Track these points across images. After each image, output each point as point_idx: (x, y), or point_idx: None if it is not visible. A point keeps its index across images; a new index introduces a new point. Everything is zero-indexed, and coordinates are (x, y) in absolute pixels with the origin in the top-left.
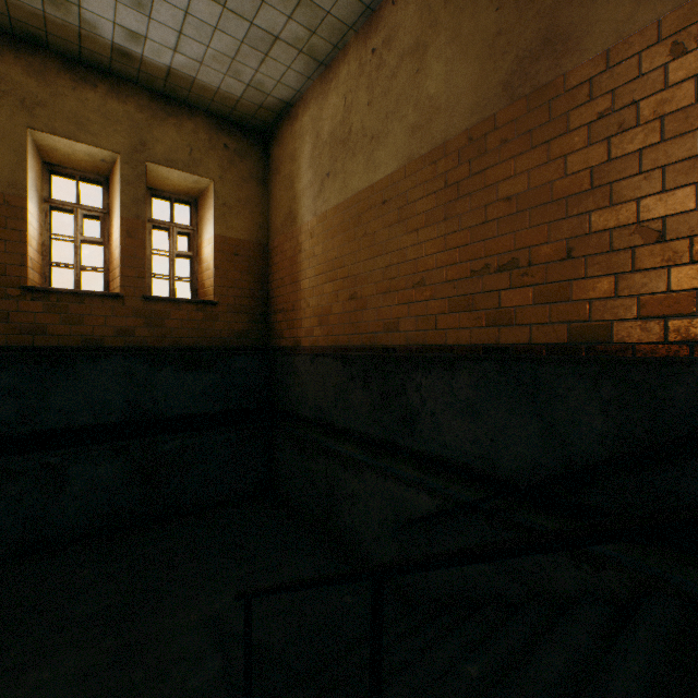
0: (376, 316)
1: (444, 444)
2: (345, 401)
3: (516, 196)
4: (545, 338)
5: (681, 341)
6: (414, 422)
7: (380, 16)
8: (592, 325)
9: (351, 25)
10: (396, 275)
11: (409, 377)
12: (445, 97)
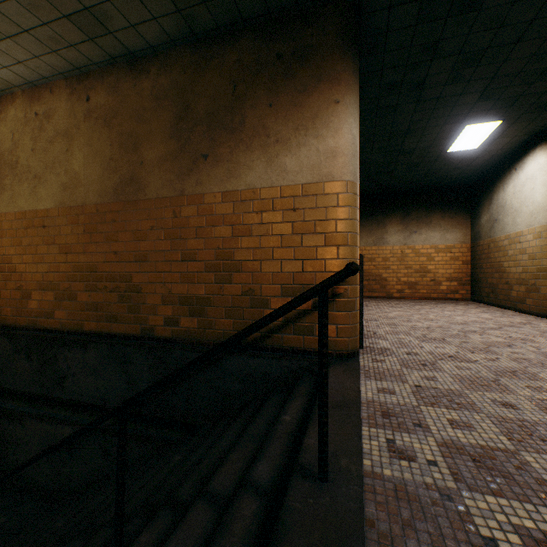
0: (39, 306)
1: (81, 393)
2: (11, 369)
3: (120, 253)
4: (132, 331)
5: (176, 337)
6: (64, 381)
7: (42, 93)
8: (149, 327)
9: (17, 85)
10: (54, 280)
11: (60, 352)
12: (85, 177)
